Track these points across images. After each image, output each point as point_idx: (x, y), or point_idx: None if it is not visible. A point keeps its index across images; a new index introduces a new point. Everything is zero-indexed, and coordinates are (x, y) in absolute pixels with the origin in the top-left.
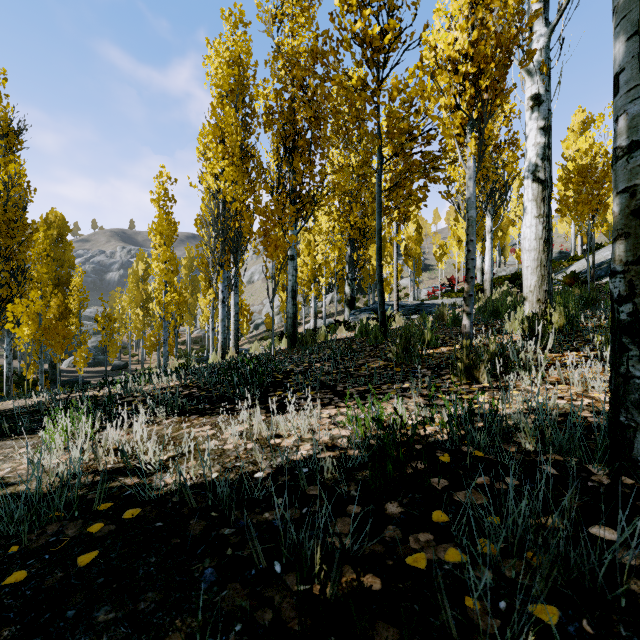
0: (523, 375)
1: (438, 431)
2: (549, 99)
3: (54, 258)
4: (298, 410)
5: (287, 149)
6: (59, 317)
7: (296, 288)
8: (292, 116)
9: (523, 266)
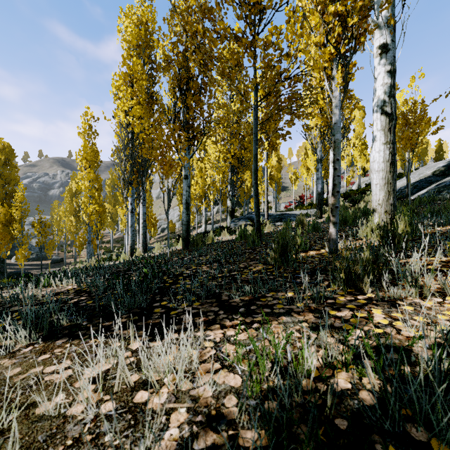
0: (410, 287)
1: (356, 384)
2: (394, 48)
3: (2, 177)
4: (179, 331)
5: (181, 89)
6: (5, 223)
7: (189, 201)
8: (185, 63)
9: (372, 184)
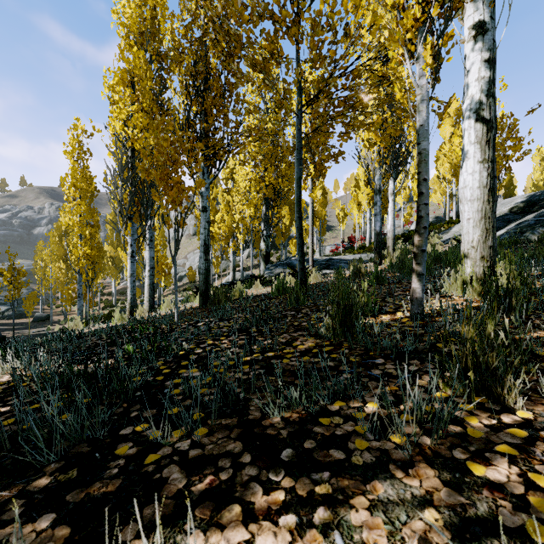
0: None
1: None
2: (493, 28)
3: None
4: (148, 533)
5: (197, 88)
6: None
7: (209, 242)
8: (203, 52)
9: (462, 218)
